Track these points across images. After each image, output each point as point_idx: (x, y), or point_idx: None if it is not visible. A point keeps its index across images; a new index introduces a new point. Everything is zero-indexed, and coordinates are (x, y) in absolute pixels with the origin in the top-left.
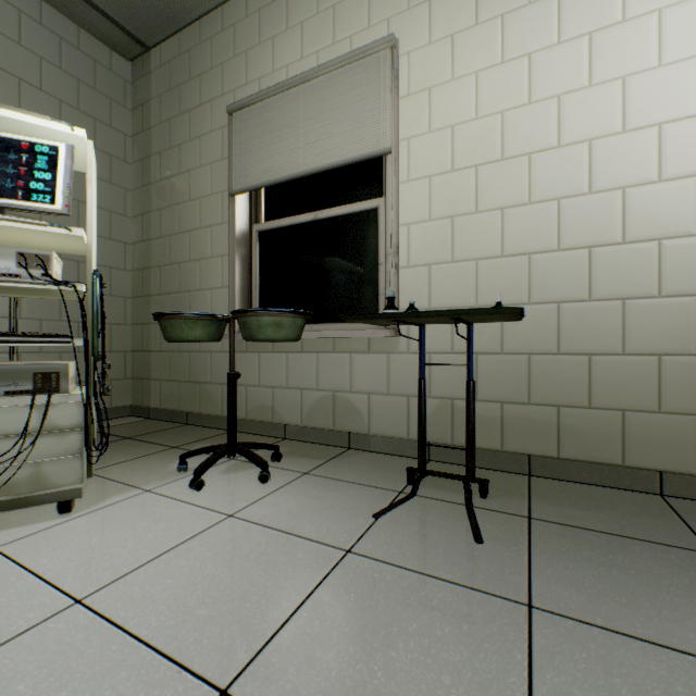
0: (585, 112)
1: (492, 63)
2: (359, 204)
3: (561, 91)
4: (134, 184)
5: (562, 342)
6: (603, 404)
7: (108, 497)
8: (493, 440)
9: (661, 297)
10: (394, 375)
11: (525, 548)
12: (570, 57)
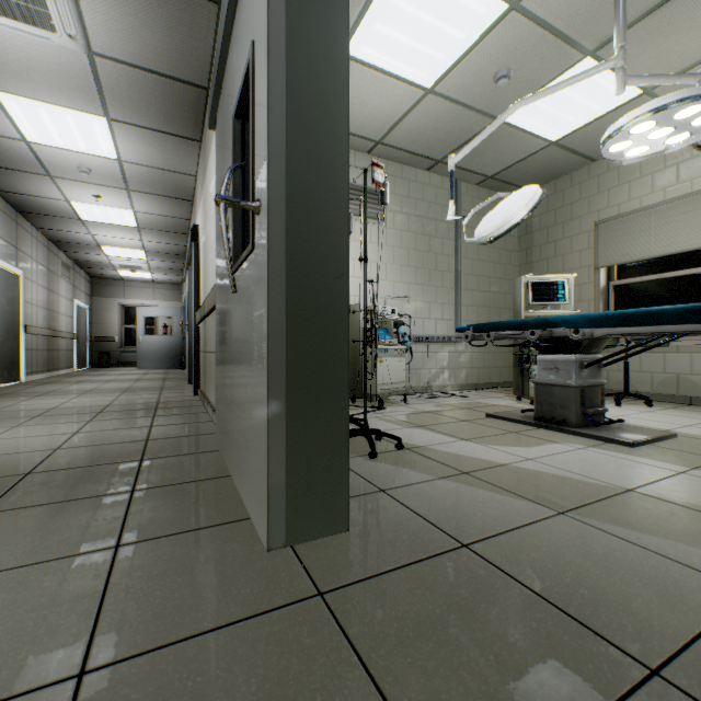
0: None
1: None
2: (695, 270)
3: None
4: (518, 262)
5: None
6: None
7: None
8: None
9: None
10: None
11: None
12: None
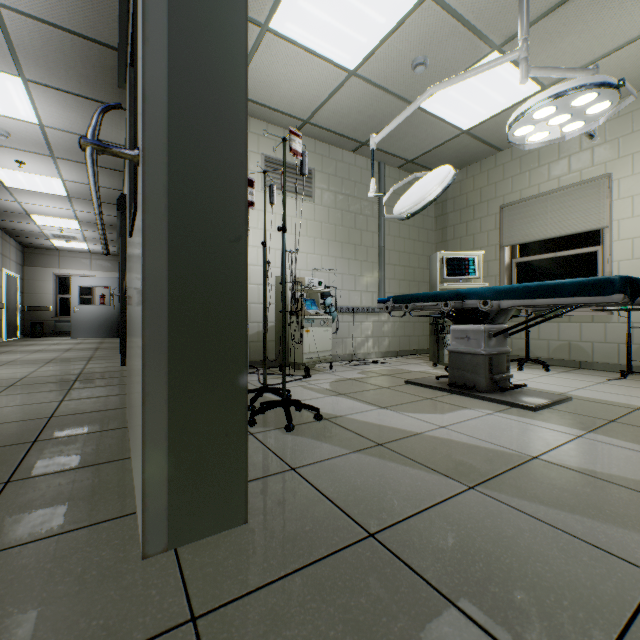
0: None
1: None
2: (584, 249)
3: None
4: (435, 240)
5: None
6: None
7: None
8: None
9: None
10: (608, 333)
11: None
12: None
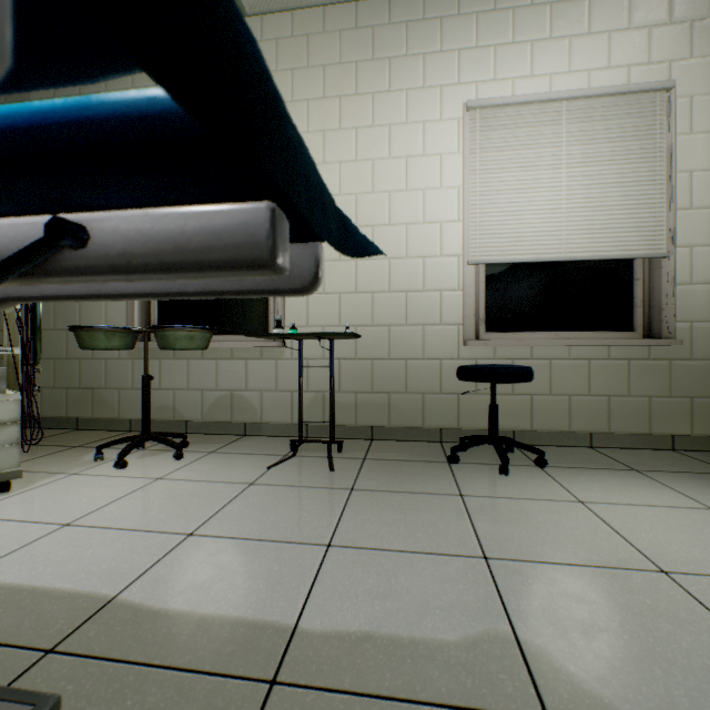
0: (404, 206)
1: (350, 159)
2: None
3: (391, 189)
4: None
5: (391, 351)
6: (413, 390)
7: (37, 481)
8: (350, 419)
9: (442, 325)
10: (281, 376)
11: (357, 471)
12: (396, 168)
